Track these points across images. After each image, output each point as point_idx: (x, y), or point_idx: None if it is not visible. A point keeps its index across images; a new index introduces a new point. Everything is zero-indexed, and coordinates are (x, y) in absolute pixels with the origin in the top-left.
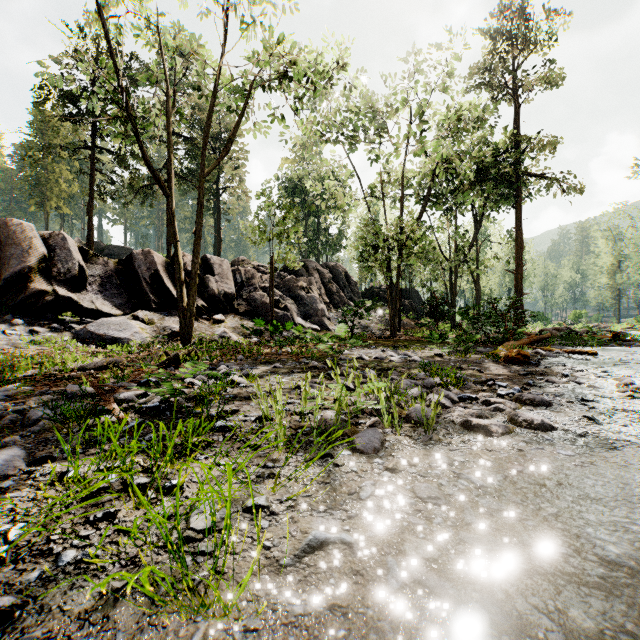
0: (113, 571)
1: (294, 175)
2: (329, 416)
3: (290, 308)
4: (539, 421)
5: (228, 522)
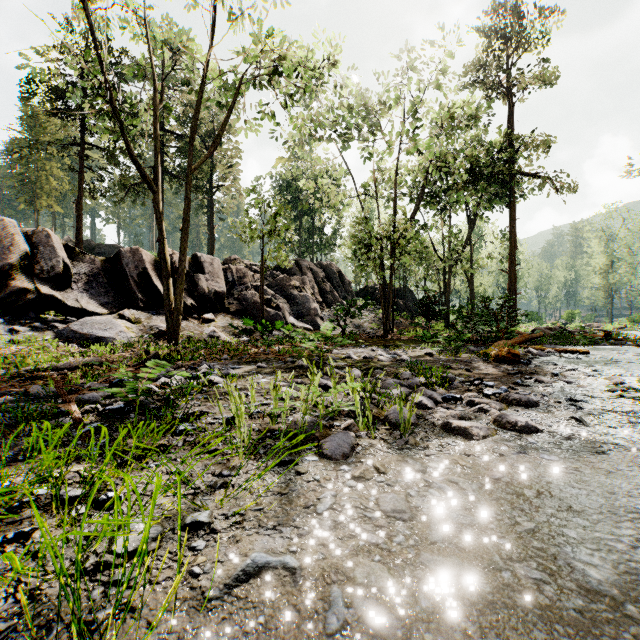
0: (3, 608)
1: (288, 174)
2: (301, 418)
3: (282, 307)
4: (523, 423)
5: (144, 547)
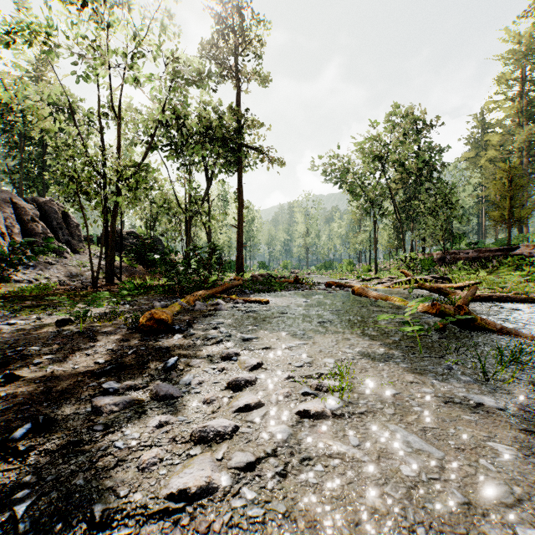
0: None
1: (2, 85)
2: None
3: None
4: None
5: None
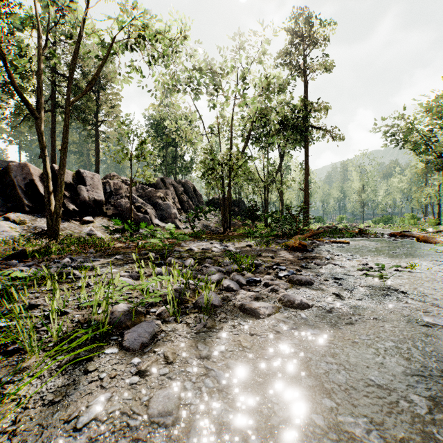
0: None
1: (157, 115)
2: (118, 308)
3: (149, 212)
4: (299, 301)
5: None
